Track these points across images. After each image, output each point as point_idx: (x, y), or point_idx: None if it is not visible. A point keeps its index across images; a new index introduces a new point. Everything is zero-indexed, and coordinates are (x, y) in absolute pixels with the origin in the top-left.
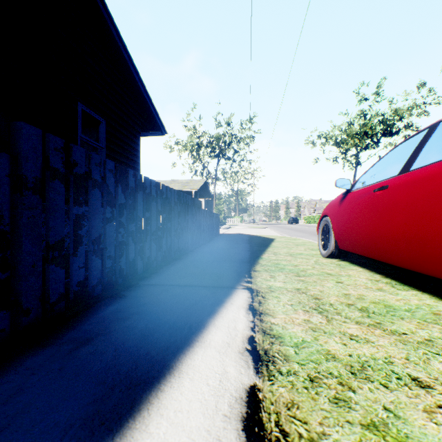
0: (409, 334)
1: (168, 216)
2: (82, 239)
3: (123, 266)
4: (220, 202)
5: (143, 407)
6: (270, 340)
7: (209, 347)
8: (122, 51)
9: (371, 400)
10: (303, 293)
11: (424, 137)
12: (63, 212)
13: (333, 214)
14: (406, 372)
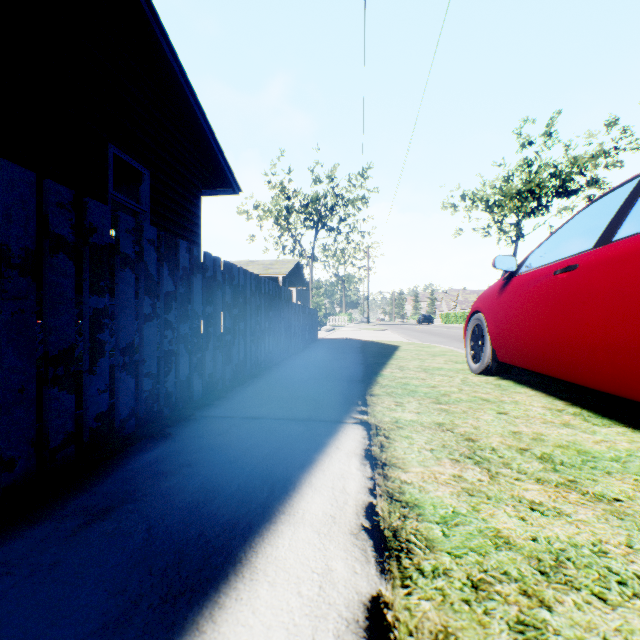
0: (624, 501)
1: (242, 312)
2: (104, 348)
3: (172, 389)
4: (319, 292)
5: (188, 639)
6: (401, 512)
7: (302, 524)
8: (174, 69)
9: (581, 627)
10: (448, 430)
11: (634, 189)
12: (73, 304)
13: (489, 309)
14: (632, 571)
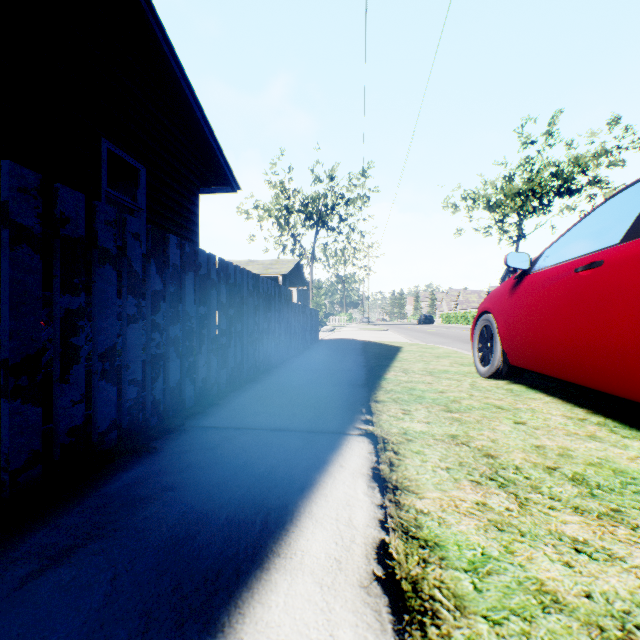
0: None
1: (238, 313)
2: (79, 353)
3: (160, 396)
4: (320, 292)
5: None
6: (420, 554)
7: (301, 572)
8: (171, 62)
9: None
10: (463, 444)
11: None
12: (39, 304)
13: (499, 309)
14: None
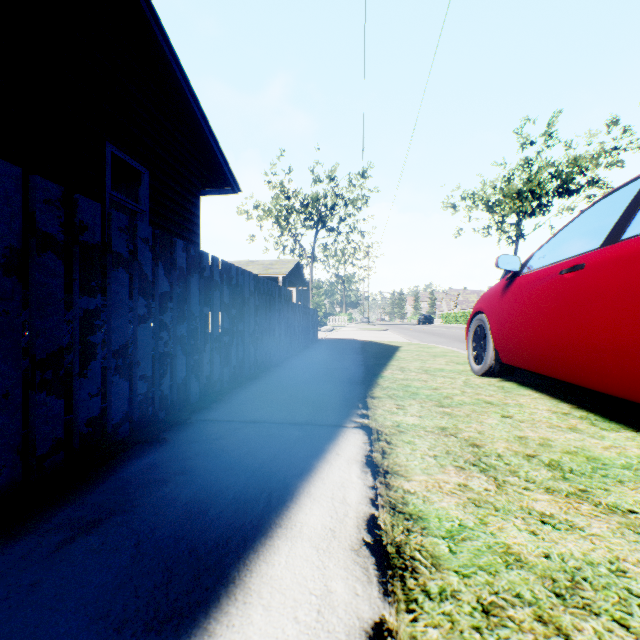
0: (639, 513)
1: (240, 313)
2: (96, 350)
3: (167, 392)
4: (319, 292)
5: None
6: (404, 525)
7: (300, 539)
8: (173, 67)
9: None
10: (452, 435)
11: None
12: (62, 305)
13: (491, 309)
14: None
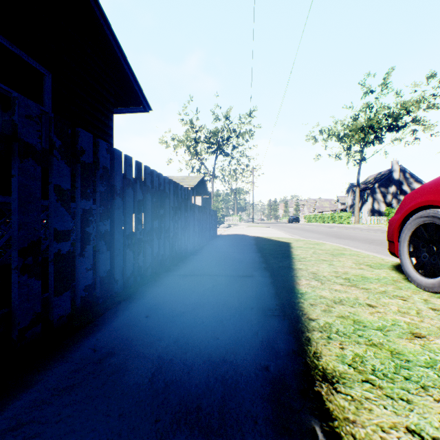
0: None
1: (104, 206)
2: None
3: None
4: (218, 199)
5: None
6: None
7: None
8: None
9: None
10: None
11: None
12: None
13: None
14: None
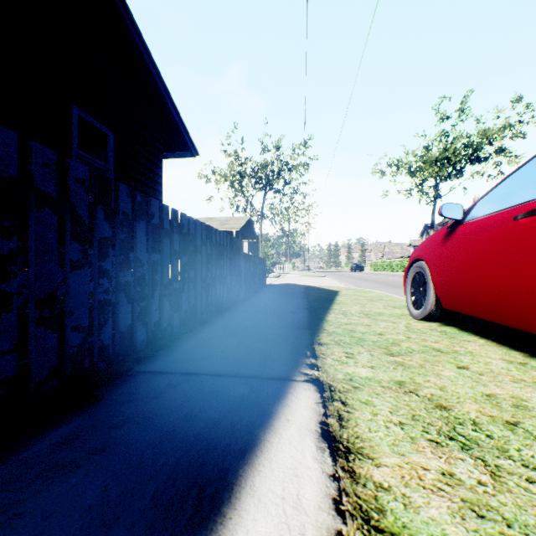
0: None
1: (192, 260)
2: (10, 300)
3: (108, 341)
4: (267, 244)
5: None
6: None
7: None
8: (136, 40)
9: None
10: (412, 392)
11: None
12: None
13: (432, 257)
14: None
